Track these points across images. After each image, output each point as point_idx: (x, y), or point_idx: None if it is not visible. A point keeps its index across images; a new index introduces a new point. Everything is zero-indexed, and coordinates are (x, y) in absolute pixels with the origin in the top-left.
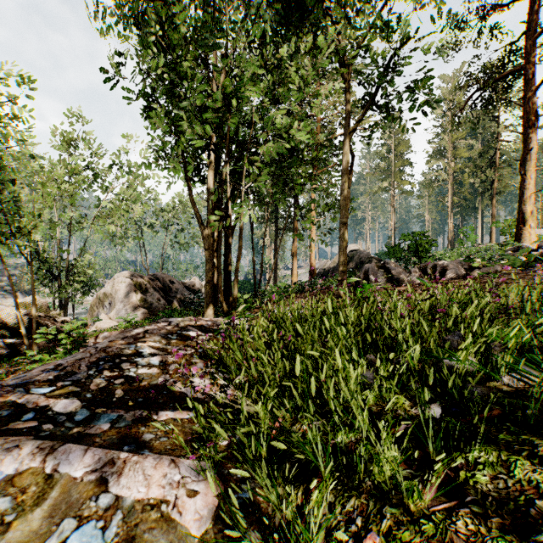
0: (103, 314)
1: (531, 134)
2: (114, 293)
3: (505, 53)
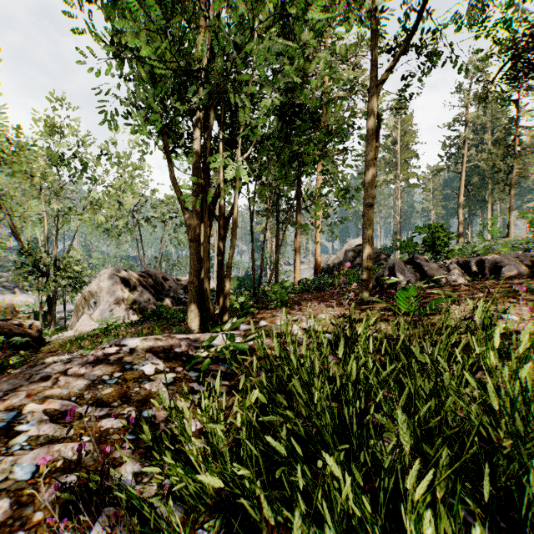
0: (84, 315)
1: None
2: (99, 291)
3: None
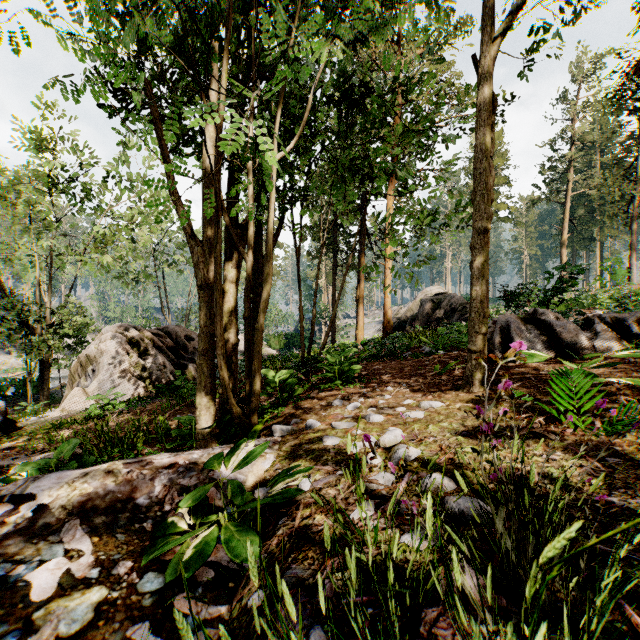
0: (75, 388)
1: None
2: (99, 355)
3: None
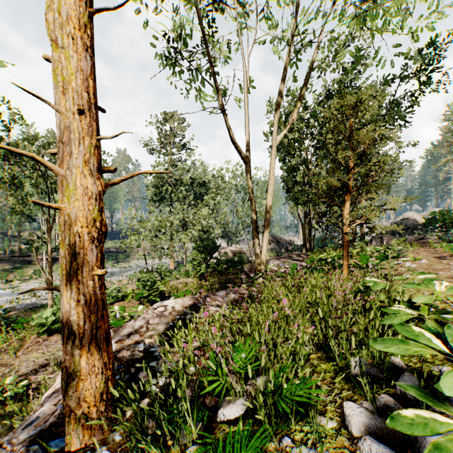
0: None
1: None
2: None
3: None
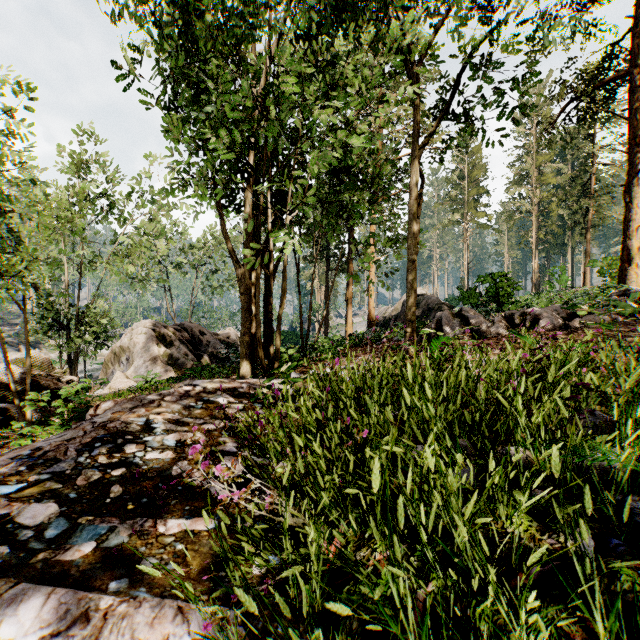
0: (118, 372)
1: (638, 153)
2: (132, 346)
3: (605, 55)
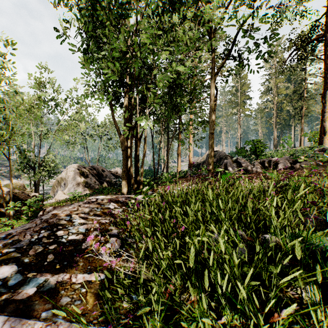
0: (59, 191)
1: None
2: (67, 177)
3: (311, 27)
